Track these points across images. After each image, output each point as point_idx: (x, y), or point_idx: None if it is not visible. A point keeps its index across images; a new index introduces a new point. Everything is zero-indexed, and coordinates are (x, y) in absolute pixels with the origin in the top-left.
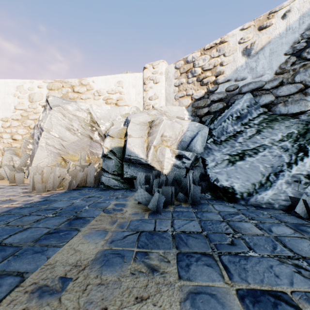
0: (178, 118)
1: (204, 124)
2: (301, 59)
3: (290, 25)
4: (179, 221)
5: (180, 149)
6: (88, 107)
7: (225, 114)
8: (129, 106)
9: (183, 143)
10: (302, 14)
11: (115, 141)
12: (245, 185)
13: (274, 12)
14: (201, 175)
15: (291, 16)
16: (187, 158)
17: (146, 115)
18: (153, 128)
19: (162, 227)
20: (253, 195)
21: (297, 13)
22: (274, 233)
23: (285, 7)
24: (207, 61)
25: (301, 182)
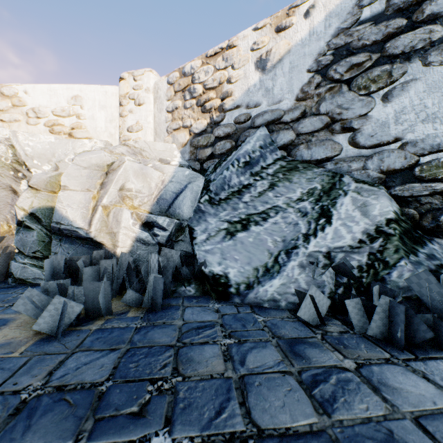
0: (161, 161)
1: (205, 174)
2: (327, 79)
3: (315, 28)
4: (81, 357)
5: (157, 212)
6: (8, 135)
7: (231, 158)
8: (91, 140)
9: (163, 202)
10: (329, 12)
11: (40, 197)
12: (244, 271)
13: (296, 6)
14: (186, 255)
15: (316, 15)
16: (161, 227)
17: (106, 153)
18: (110, 175)
19: (24, 379)
20: (254, 288)
21: (323, 11)
22: (245, 367)
23: (308, 0)
24: (211, 74)
25: (319, 265)
